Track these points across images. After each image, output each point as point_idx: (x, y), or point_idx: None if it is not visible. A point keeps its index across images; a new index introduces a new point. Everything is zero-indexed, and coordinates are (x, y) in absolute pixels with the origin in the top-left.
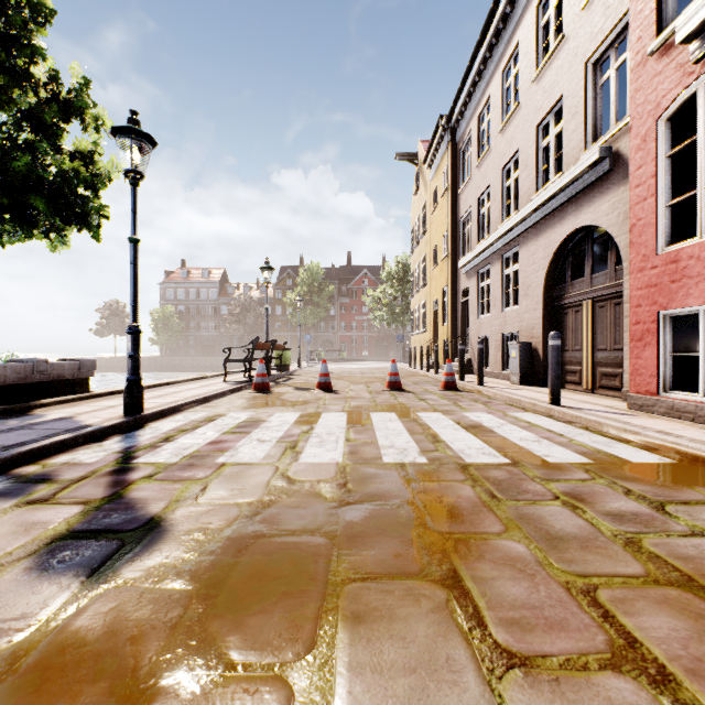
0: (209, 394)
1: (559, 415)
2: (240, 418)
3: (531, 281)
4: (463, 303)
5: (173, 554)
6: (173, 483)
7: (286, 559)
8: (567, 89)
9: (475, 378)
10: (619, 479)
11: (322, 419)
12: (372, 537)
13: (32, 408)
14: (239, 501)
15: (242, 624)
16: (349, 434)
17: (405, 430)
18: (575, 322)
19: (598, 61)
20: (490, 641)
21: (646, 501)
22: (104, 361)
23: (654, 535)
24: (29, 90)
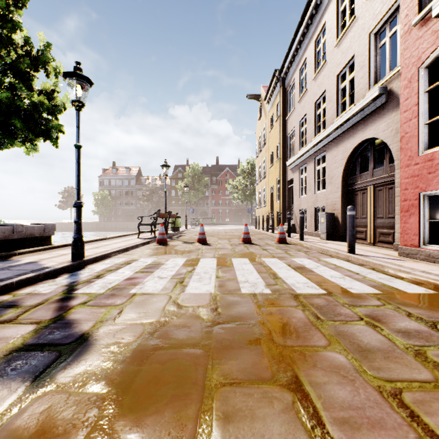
0: (128, 246)
1: (354, 260)
2: (147, 262)
3: (333, 174)
4: (289, 188)
5: (94, 363)
6: (99, 308)
7: (175, 367)
8: (357, 51)
9: (297, 235)
10: (401, 305)
11: (200, 262)
12: (236, 349)
13: (12, 255)
14: (144, 322)
15: (141, 423)
16: (218, 273)
17: (255, 270)
18: (362, 200)
19: (378, 32)
20: (329, 438)
21: (423, 321)
22: (64, 225)
23: (434, 348)
24: (11, 50)
